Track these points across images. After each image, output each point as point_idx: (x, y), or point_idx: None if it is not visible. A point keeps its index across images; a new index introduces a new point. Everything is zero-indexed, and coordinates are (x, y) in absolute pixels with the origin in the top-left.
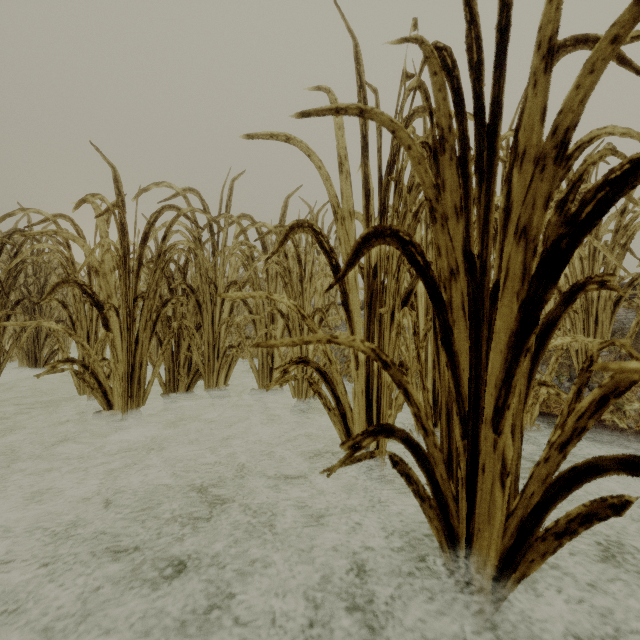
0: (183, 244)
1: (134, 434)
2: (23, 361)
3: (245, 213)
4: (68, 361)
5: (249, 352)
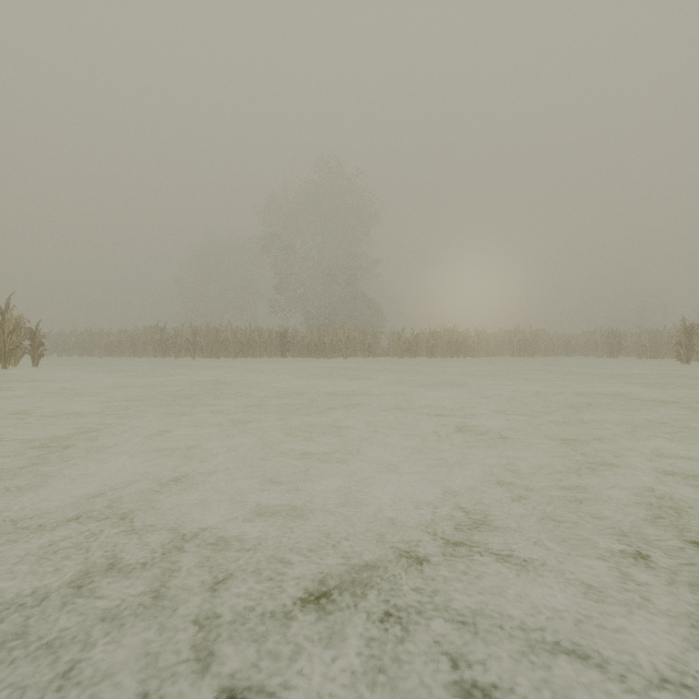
0: (658, 339)
1: (650, 363)
2: (608, 357)
3: (668, 332)
4: (642, 353)
5: (669, 354)
